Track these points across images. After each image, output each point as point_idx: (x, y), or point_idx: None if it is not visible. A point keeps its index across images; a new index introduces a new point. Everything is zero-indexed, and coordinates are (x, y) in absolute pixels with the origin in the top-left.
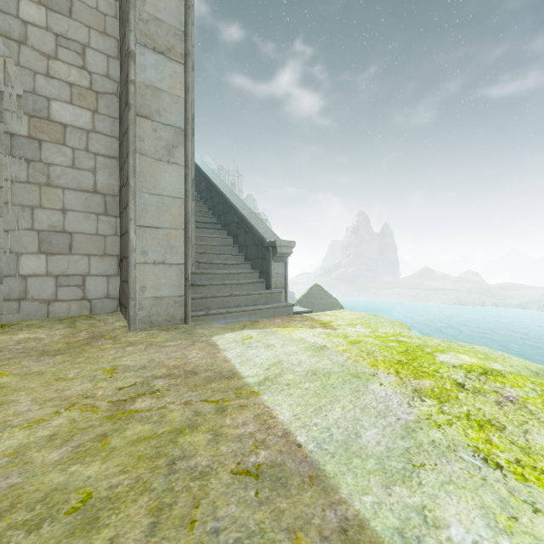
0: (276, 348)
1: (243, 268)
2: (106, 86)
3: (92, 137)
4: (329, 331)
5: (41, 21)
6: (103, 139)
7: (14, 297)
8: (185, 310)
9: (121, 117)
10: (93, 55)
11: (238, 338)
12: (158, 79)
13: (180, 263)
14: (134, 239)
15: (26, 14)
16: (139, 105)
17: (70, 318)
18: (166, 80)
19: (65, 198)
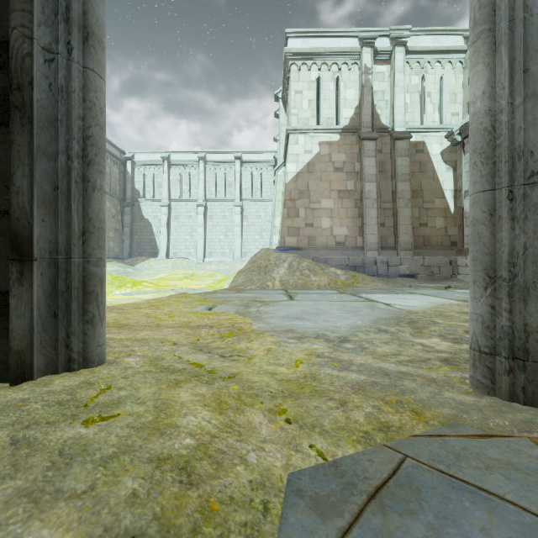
0: None
1: None
2: None
3: None
4: None
5: None
6: None
7: None
8: None
9: None
10: None
11: None
12: None
13: None
14: None
15: None
16: None
17: None
18: None
19: None
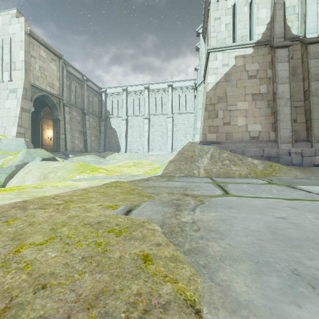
0: None
1: None
2: None
3: None
4: None
5: None
6: None
7: None
8: None
9: None
10: None
11: None
12: None
13: None
14: None
15: None
16: None
17: None
18: None
19: None
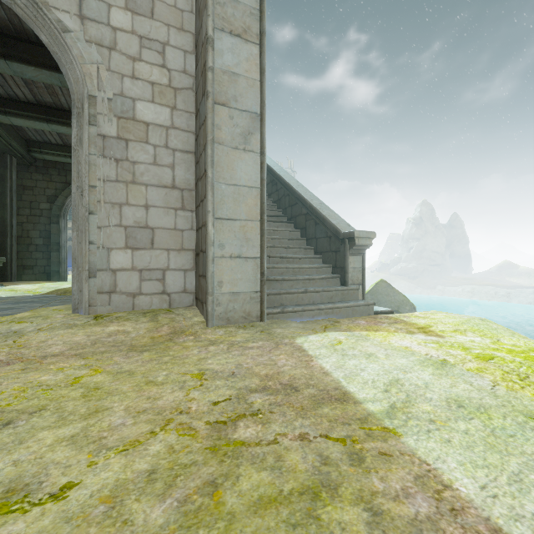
0: (380, 359)
1: (314, 262)
2: (183, 81)
3: (171, 133)
4: (436, 339)
5: (127, 26)
6: (180, 135)
7: (106, 290)
8: (261, 307)
9: (196, 111)
10: (171, 53)
11: (326, 342)
12: (234, 63)
13: (256, 256)
14: (212, 232)
15: (115, 21)
16: (217, 93)
17: (153, 311)
18: (242, 63)
19: (147, 194)
